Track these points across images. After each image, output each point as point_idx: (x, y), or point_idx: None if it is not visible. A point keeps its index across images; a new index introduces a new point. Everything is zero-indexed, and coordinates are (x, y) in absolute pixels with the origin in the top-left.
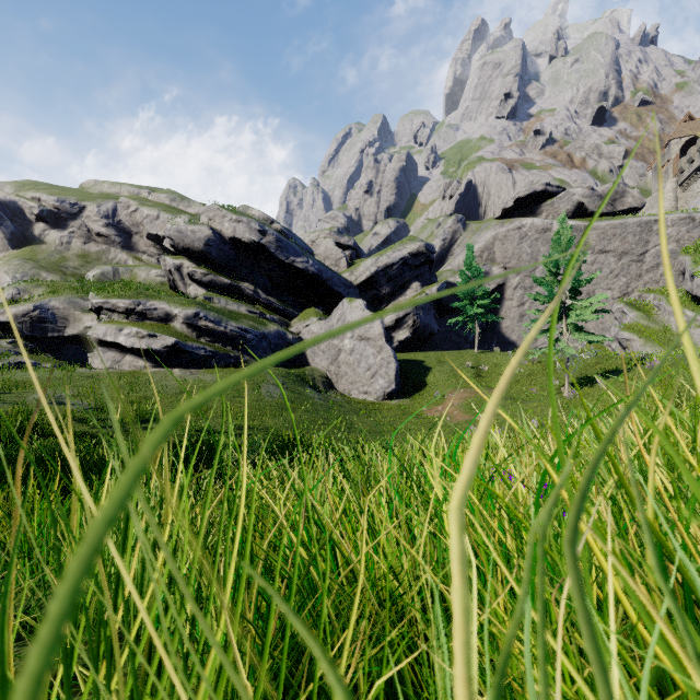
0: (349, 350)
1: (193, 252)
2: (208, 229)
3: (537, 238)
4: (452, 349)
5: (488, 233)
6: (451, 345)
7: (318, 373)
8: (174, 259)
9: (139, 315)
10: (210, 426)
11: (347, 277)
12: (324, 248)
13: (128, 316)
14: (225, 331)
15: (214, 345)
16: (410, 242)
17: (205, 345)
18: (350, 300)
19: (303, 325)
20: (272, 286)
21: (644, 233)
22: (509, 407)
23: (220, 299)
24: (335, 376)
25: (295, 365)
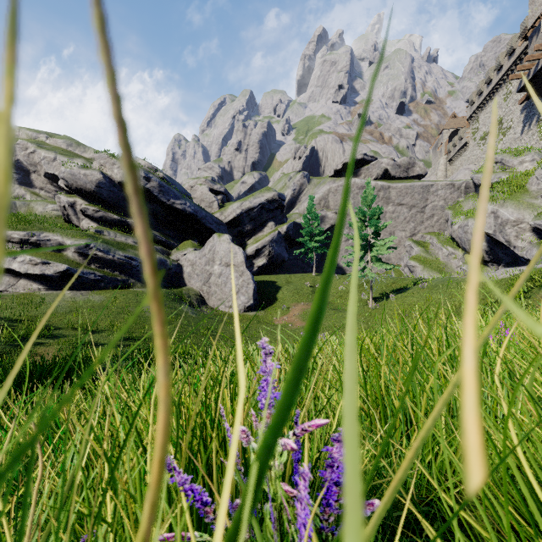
0: (218, 274)
1: (85, 192)
2: (99, 173)
3: (357, 193)
4: (298, 272)
5: (324, 187)
6: (298, 269)
7: (193, 292)
8: (68, 197)
9: (33, 245)
10: (95, 339)
11: (218, 216)
12: (200, 193)
13: (22, 246)
14: (113, 259)
15: (104, 270)
16: (267, 191)
17: (94, 270)
18: (219, 235)
19: (181, 254)
20: (156, 222)
21: (425, 193)
22: (333, 315)
23: (109, 232)
24: (207, 294)
25: (175, 286)
